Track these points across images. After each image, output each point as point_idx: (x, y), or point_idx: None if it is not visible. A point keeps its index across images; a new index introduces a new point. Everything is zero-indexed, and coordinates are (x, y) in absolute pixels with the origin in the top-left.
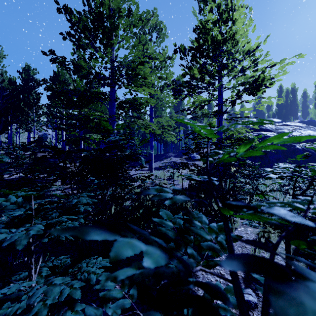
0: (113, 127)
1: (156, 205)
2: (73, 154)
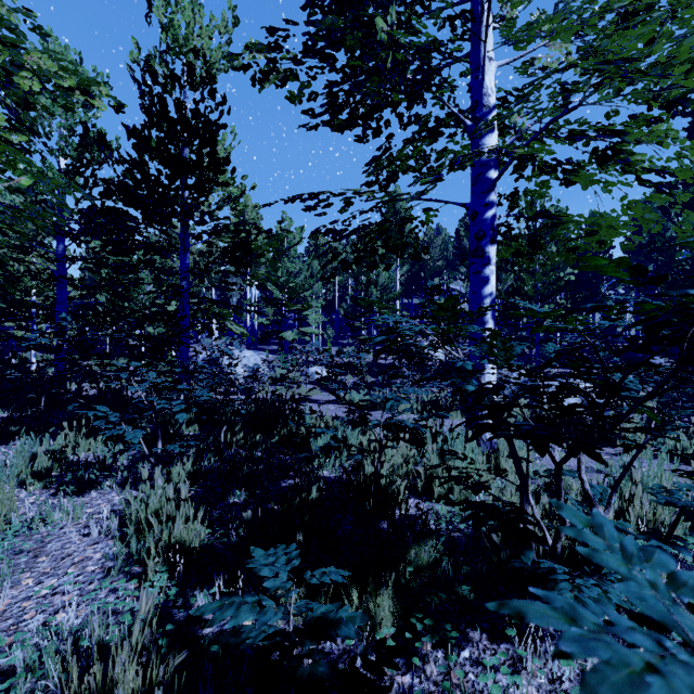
0: None
1: None
2: None
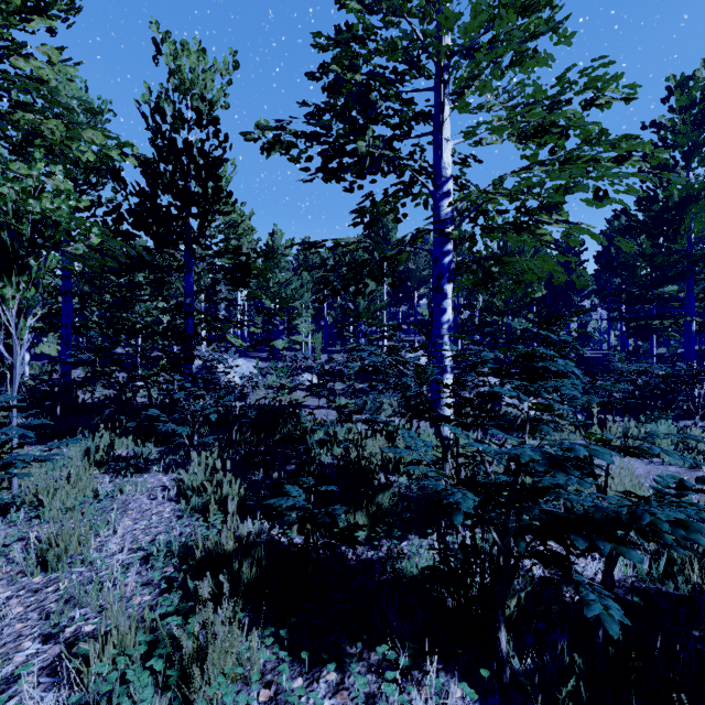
0: (689, 324)
1: (701, 406)
2: (640, 351)
